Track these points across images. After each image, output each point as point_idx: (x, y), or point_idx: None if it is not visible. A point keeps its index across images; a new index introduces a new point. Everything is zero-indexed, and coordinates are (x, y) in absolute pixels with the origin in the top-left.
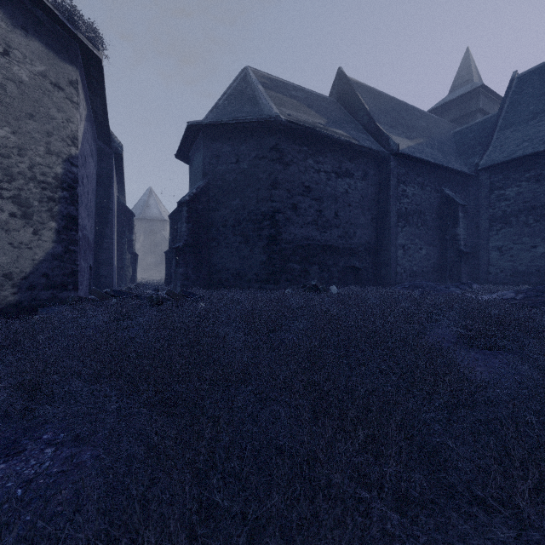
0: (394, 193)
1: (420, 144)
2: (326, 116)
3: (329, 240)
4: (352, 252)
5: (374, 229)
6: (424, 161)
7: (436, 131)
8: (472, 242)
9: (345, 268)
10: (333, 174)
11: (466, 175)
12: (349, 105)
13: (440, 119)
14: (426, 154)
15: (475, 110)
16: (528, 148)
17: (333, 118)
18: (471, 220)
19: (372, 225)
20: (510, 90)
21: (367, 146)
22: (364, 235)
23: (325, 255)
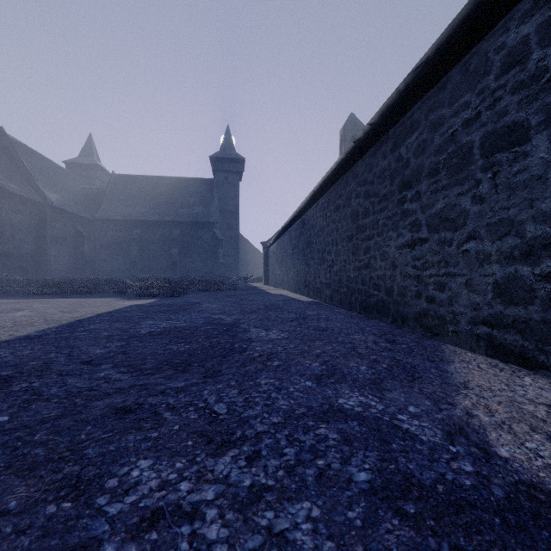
0: (50, 226)
1: (63, 197)
2: (1, 170)
3: (9, 250)
4: (23, 258)
5: (36, 245)
6: (67, 211)
7: (72, 186)
8: (92, 255)
9: (16, 267)
10: (11, 211)
11: (89, 220)
12: (12, 158)
13: (74, 175)
14: (67, 206)
15: (95, 176)
16: (116, 216)
17: (6, 172)
18: (92, 244)
19: (35, 242)
20: (111, 181)
21: (34, 199)
22: (30, 248)
23: (6, 259)
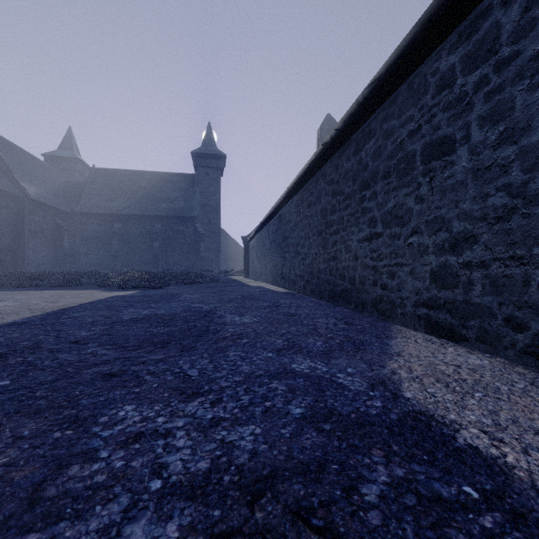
0: (28, 220)
1: (42, 190)
2: None
3: None
4: None
5: (13, 238)
6: (46, 204)
7: (51, 179)
8: (72, 249)
9: None
10: None
11: (69, 213)
12: None
13: (53, 168)
14: (46, 199)
15: (75, 170)
16: (97, 210)
17: None
18: (72, 237)
19: (12, 235)
20: (91, 174)
21: (11, 192)
22: (7, 241)
23: None
